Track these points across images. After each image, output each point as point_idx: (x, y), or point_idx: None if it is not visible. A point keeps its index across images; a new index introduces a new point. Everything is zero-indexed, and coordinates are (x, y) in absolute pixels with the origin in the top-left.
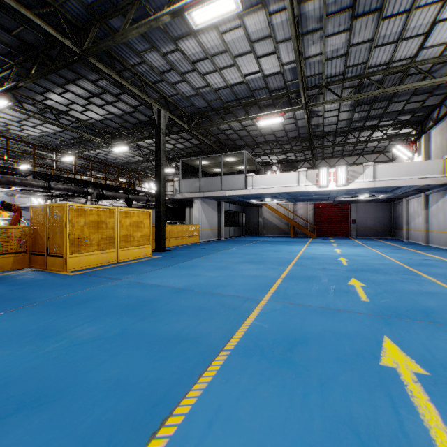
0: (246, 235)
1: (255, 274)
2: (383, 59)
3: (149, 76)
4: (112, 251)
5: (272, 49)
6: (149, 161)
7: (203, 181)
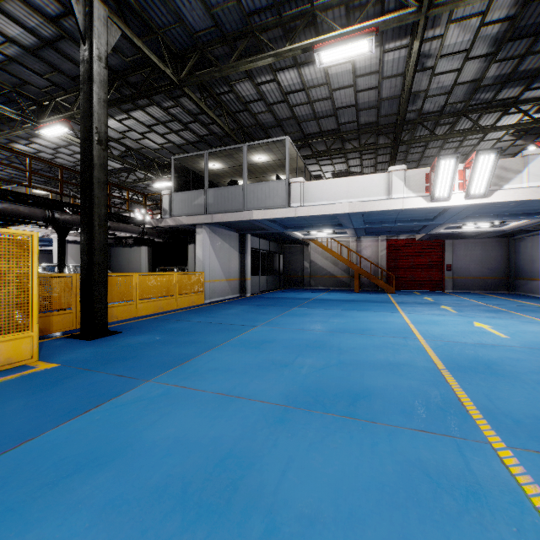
0: (285, 287)
1: None
2: None
3: None
4: None
5: None
6: (130, 171)
7: (212, 195)
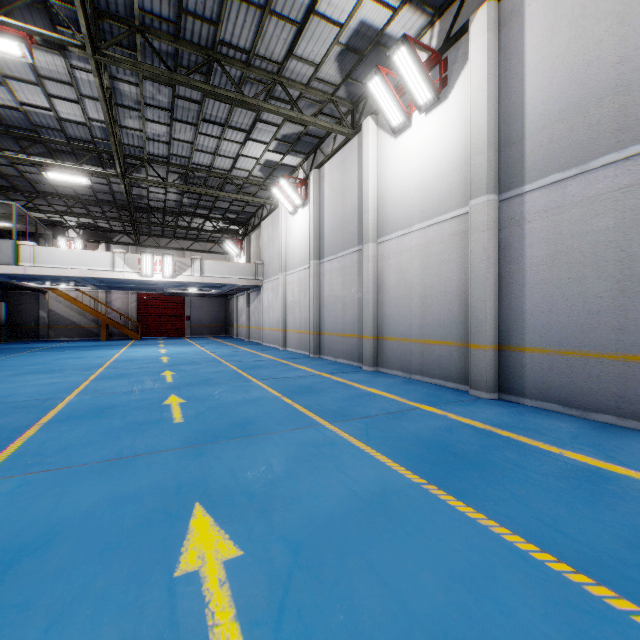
0: (12, 340)
1: (52, 382)
2: (205, 161)
3: None
4: None
5: (74, 98)
6: None
7: None
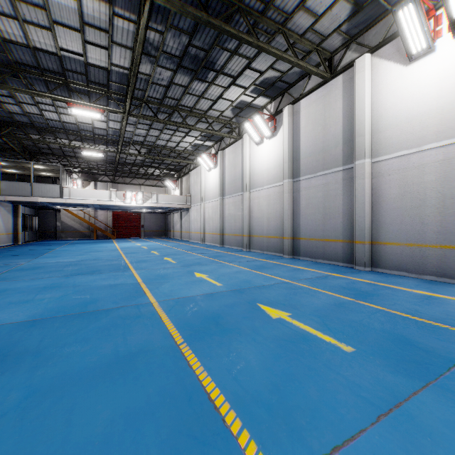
0: (40, 239)
1: (107, 254)
2: (162, 143)
3: None
4: None
5: (105, 120)
6: None
7: (6, 185)
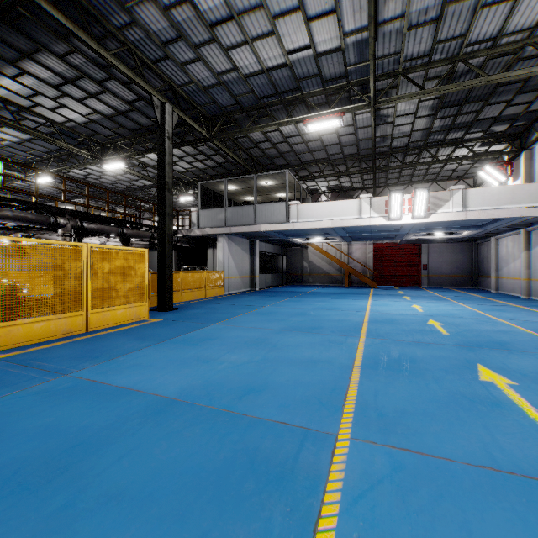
0: (288, 284)
1: (310, 357)
2: (489, 29)
3: (146, 49)
4: (77, 315)
5: (331, 6)
6: None
7: (230, 212)
